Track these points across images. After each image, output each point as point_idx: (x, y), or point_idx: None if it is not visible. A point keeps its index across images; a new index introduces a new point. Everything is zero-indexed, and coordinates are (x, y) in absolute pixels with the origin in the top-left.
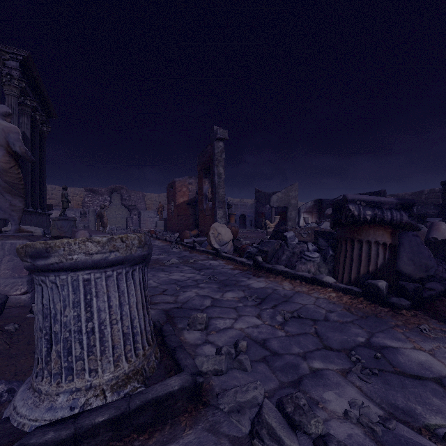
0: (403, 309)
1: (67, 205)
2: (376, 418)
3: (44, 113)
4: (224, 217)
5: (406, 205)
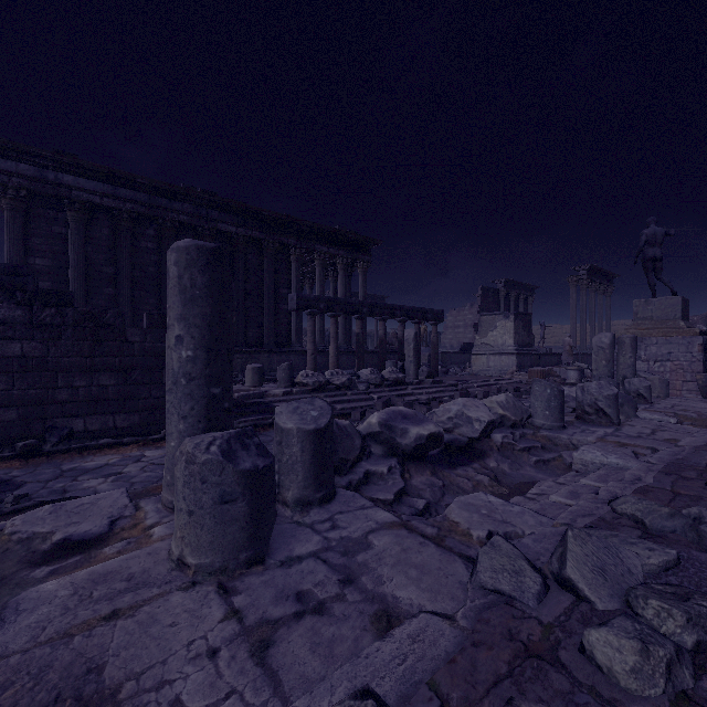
0: None
1: None
2: None
3: (607, 281)
4: None
5: None
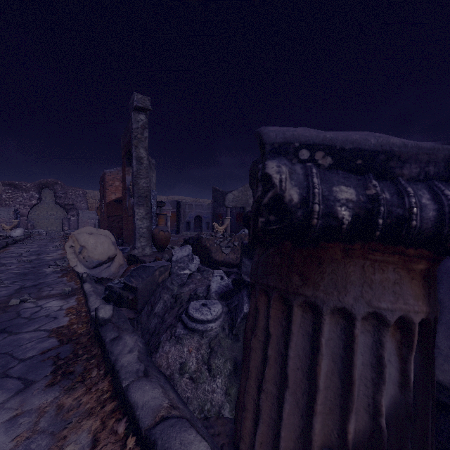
0: None
1: None
2: None
3: None
4: (146, 217)
5: None
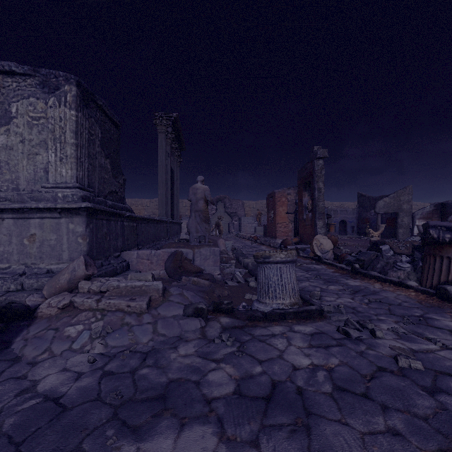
0: None
1: None
2: (401, 331)
3: (179, 150)
4: (323, 227)
5: None
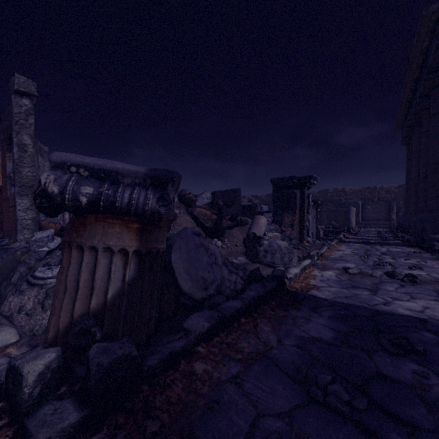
0: None
1: None
2: None
3: None
4: (31, 208)
5: (161, 179)
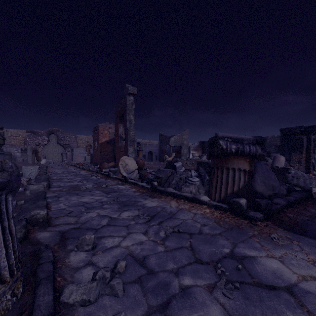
0: (258, 220)
1: (3, 142)
2: None
3: None
4: (133, 152)
5: (260, 141)
